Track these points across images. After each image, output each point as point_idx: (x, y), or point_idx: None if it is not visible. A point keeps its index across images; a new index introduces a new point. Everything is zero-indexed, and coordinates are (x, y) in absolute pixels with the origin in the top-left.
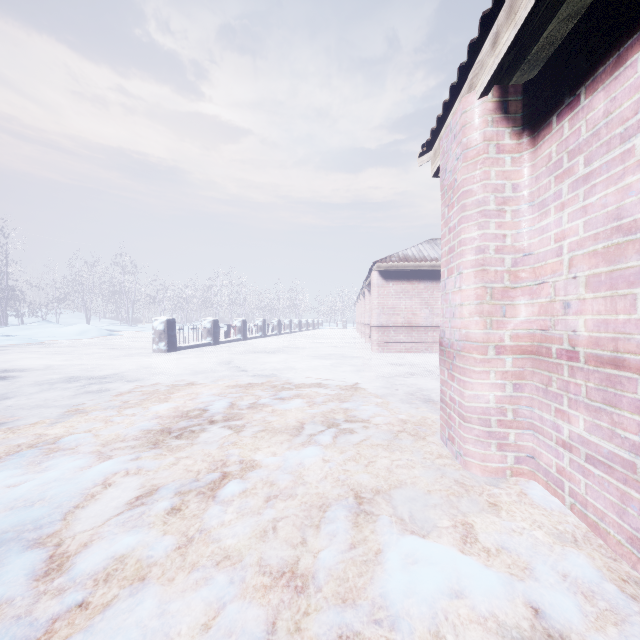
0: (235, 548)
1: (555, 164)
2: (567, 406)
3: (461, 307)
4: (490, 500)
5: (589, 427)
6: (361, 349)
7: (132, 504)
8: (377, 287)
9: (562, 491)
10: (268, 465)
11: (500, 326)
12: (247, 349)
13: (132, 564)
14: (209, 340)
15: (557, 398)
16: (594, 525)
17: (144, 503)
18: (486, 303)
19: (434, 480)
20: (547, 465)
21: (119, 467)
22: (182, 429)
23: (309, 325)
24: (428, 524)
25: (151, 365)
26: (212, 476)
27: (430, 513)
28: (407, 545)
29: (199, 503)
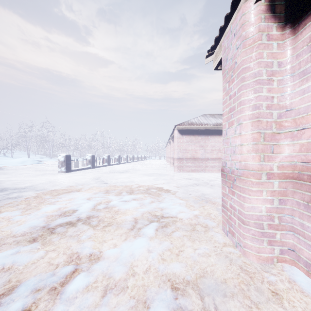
0: None
1: None
2: None
3: (241, 146)
4: (271, 288)
5: None
6: (169, 170)
7: None
8: (177, 138)
9: None
10: (109, 257)
11: (270, 159)
12: (109, 170)
13: None
14: (89, 166)
15: None
16: None
17: (1, 304)
18: (260, 143)
19: (226, 268)
20: (308, 259)
21: None
22: (57, 225)
23: (142, 158)
24: None
25: (54, 180)
26: (66, 270)
27: (230, 305)
28: None
29: (47, 302)
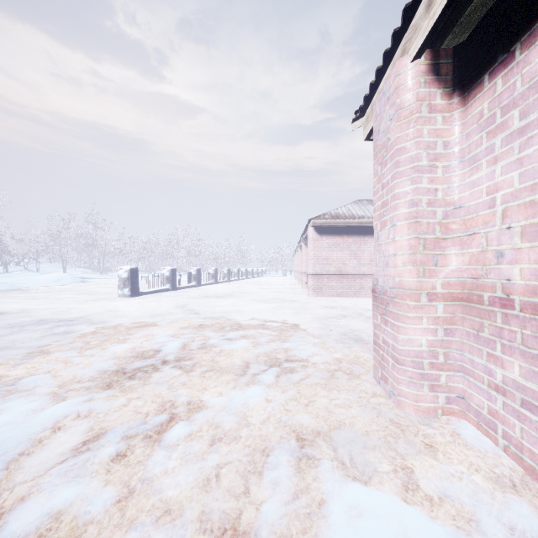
0: (176, 500)
1: (487, 120)
2: (500, 351)
3: (395, 257)
4: (426, 441)
5: (525, 373)
6: (299, 294)
7: (78, 450)
8: (312, 241)
9: (495, 432)
10: (214, 406)
11: (432, 274)
12: (201, 294)
13: (67, 522)
14: (168, 286)
15: (489, 343)
16: (531, 469)
17: (90, 449)
18: (419, 253)
19: (371, 420)
20: (478, 406)
21: (71, 410)
22: (136, 369)
23: (254, 273)
24: (369, 468)
25: (115, 308)
26: (160, 418)
27: (370, 456)
28: (350, 495)
29: (144, 448)
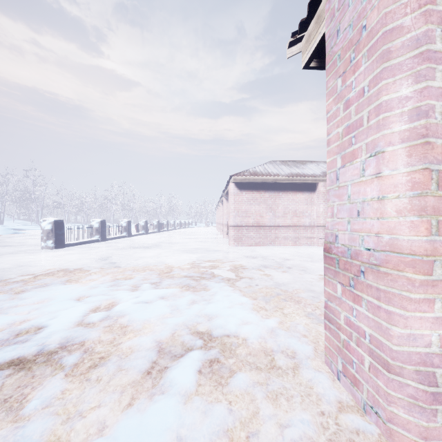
0: None
1: None
2: None
3: (382, 202)
4: None
5: None
6: (221, 243)
7: None
8: (233, 195)
9: None
10: None
11: None
12: (129, 244)
13: None
14: (97, 237)
15: None
16: None
17: None
18: (431, 194)
19: None
20: None
21: None
22: None
23: (182, 224)
24: None
25: (30, 262)
26: None
27: None
28: None
29: None
